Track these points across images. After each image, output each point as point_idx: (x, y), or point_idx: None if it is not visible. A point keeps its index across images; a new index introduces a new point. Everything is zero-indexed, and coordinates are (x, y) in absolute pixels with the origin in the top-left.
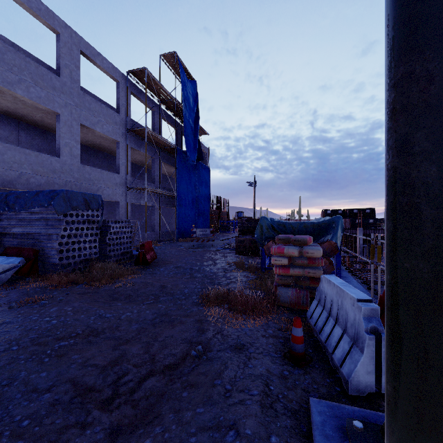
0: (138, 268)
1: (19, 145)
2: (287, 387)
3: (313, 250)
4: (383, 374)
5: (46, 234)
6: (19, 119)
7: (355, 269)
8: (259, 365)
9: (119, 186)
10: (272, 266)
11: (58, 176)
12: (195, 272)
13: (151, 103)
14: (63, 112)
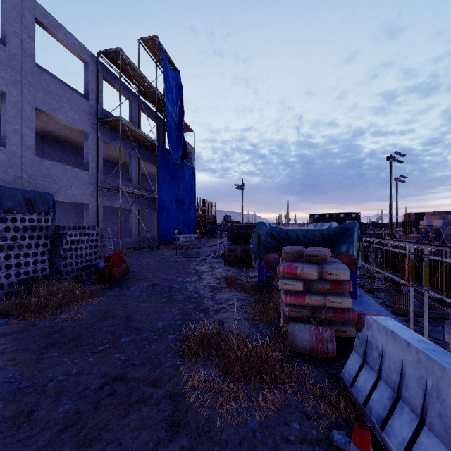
0: (102, 288)
1: None
2: None
3: (338, 270)
4: None
5: None
6: None
7: None
8: None
9: (88, 185)
10: (270, 282)
11: (3, 171)
12: (175, 292)
13: (128, 92)
14: (10, 91)
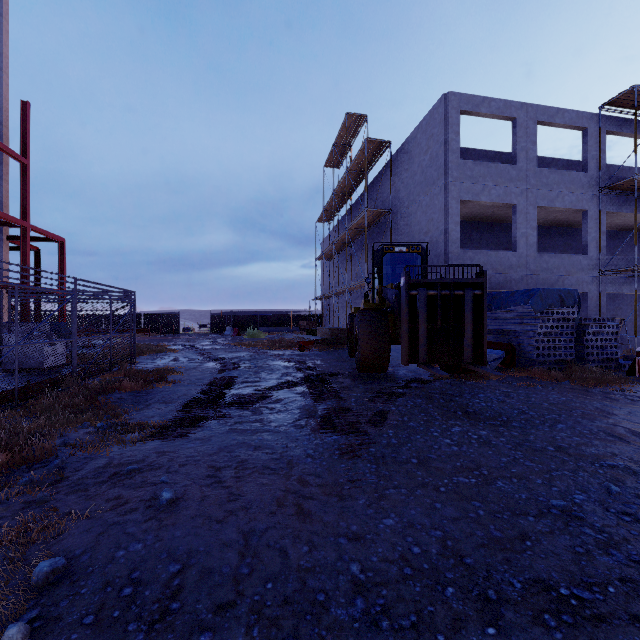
0: (634, 380)
1: (470, 245)
2: None
3: None
4: None
5: (521, 332)
6: (471, 220)
7: None
8: None
9: (586, 271)
10: None
11: (514, 272)
12: None
13: None
14: (519, 201)
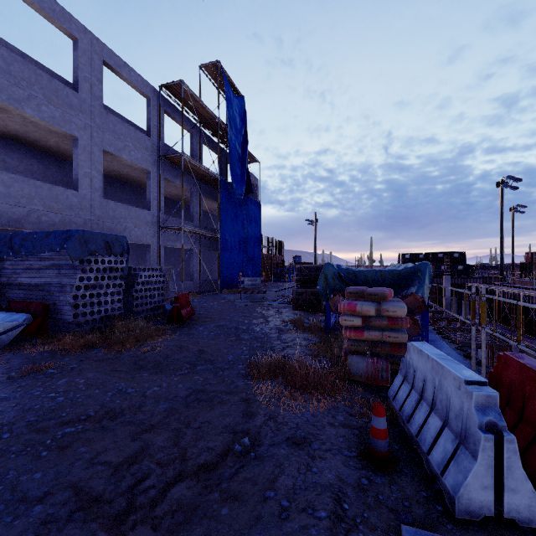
0: (172, 327)
1: (30, 176)
2: (367, 506)
3: (394, 307)
4: (506, 491)
5: (58, 285)
6: (30, 145)
7: (441, 328)
8: (327, 470)
9: (150, 225)
10: (339, 326)
11: (76, 214)
12: (242, 332)
13: (189, 124)
14: (82, 135)
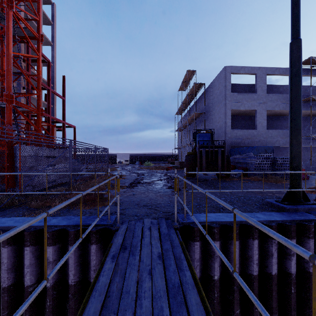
0: None
1: (240, 125)
2: None
3: None
4: None
5: (250, 163)
6: (241, 115)
7: None
8: None
9: None
10: None
11: (256, 138)
12: None
13: None
14: (258, 108)
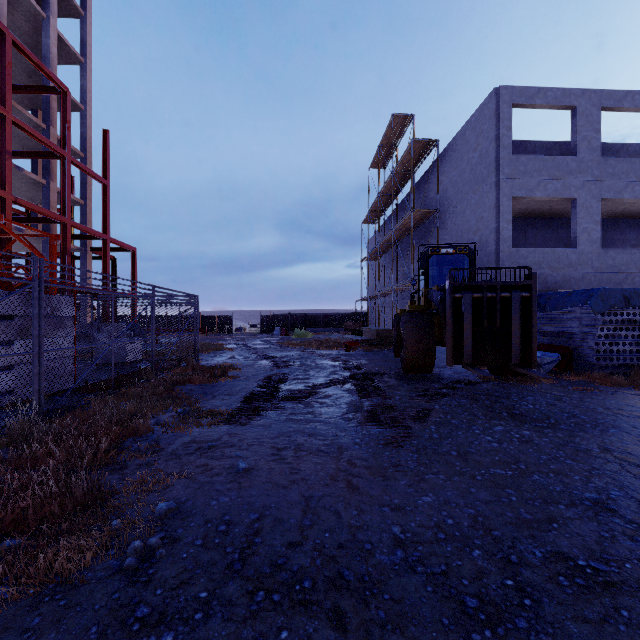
0: None
1: (525, 242)
2: None
3: None
4: None
5: (580, 334)
6: (526, 215)
7: None
8: None
9: None
10: None
11: (574, 270)
12: None
13: None
14: (579, 194)
